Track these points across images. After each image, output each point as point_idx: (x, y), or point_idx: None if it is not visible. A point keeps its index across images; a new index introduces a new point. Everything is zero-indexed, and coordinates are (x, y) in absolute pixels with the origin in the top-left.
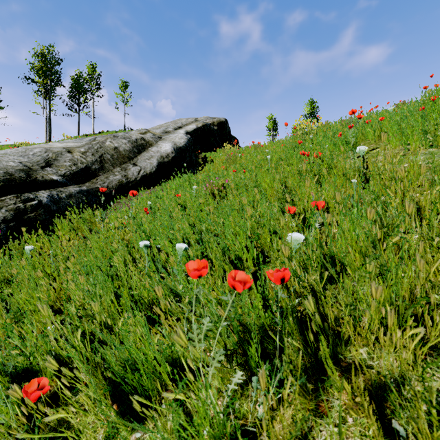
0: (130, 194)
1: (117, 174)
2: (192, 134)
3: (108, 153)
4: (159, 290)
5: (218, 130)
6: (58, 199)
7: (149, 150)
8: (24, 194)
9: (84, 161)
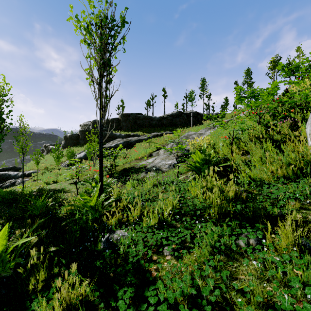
0: None
1: None
2: None
3: None
4: None
5: None
6: None
7: None
8: None
9: None
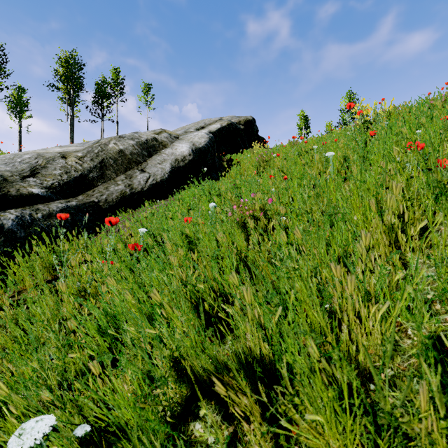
0: (107, 221)
1: (119, 183)
2: (215, 134)
3: (111, 157)
4: None
5: (245, 129)
6: (29, 220)
7: (162, 152)
8: None
9: (80, 168)
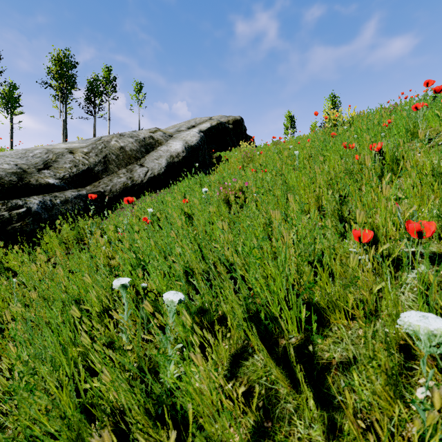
0: (125, 200)
1: (122, 176)
2: (206, 133)
3: (113, 153)
4: (104, 440)
5: (234, 129)
6: (50, 205)
7: (158, 149)
8: (12, 201)
9: (87, 162)
